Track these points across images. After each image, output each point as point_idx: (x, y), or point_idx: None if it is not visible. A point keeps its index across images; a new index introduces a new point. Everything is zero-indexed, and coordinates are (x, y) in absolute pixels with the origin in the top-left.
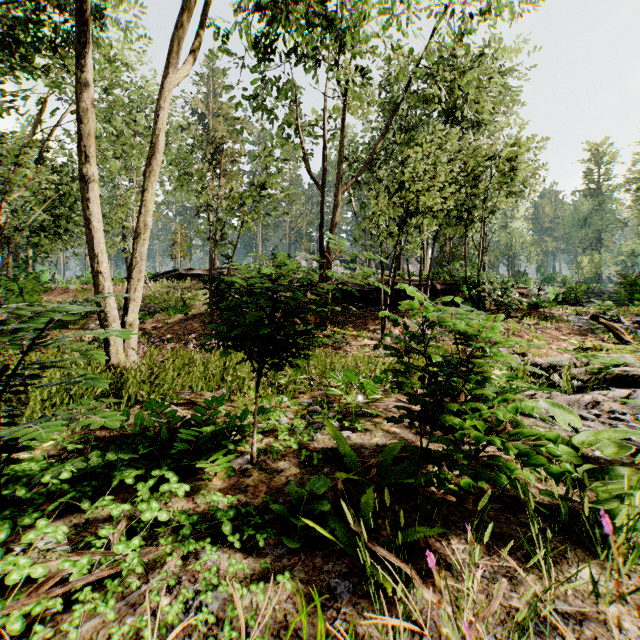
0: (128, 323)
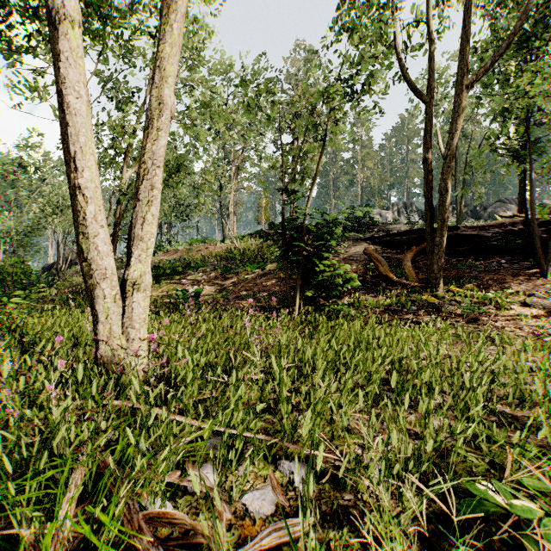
0: (130, 281)
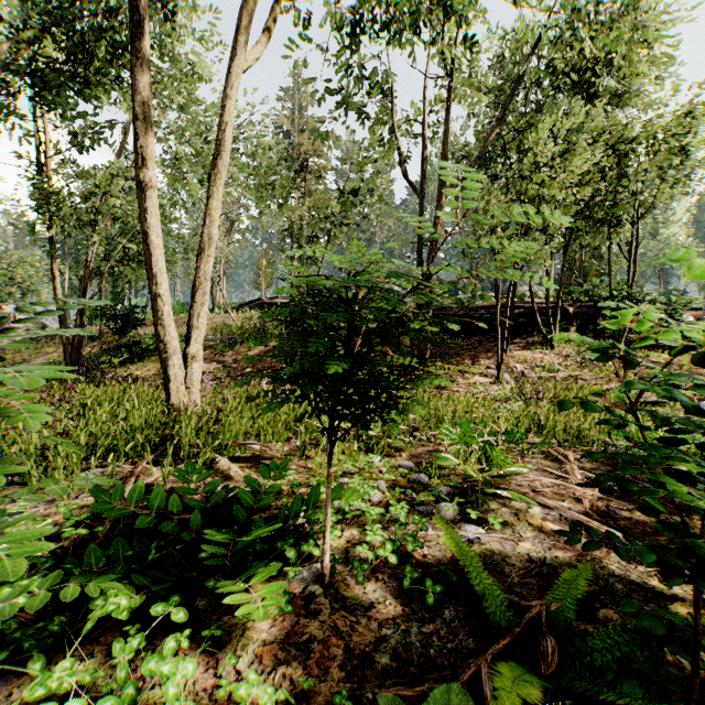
0: (190, 355)
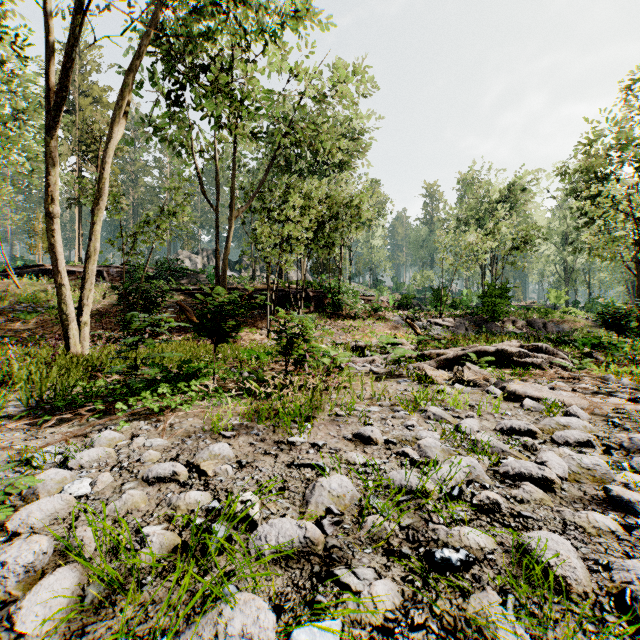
0: (83, 322)
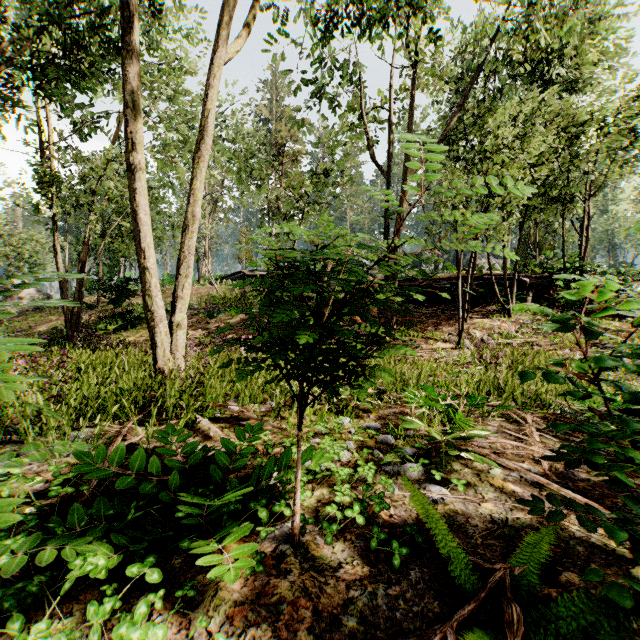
0: (175, 323)
